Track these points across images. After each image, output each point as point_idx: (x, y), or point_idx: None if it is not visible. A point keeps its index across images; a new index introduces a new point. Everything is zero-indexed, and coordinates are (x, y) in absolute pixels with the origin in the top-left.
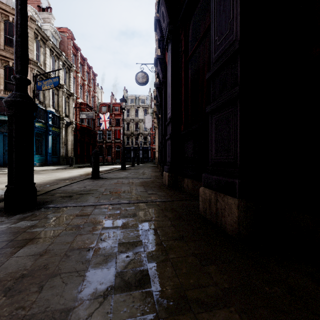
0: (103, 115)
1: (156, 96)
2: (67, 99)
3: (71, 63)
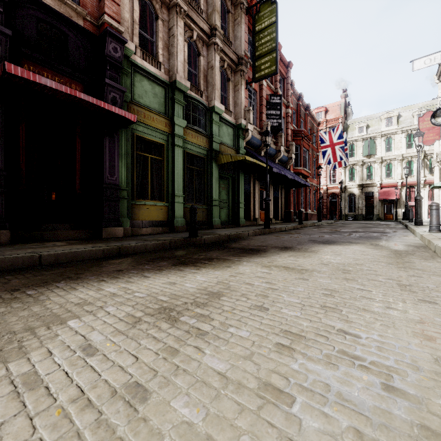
0: None
1: None
2: None
3: None
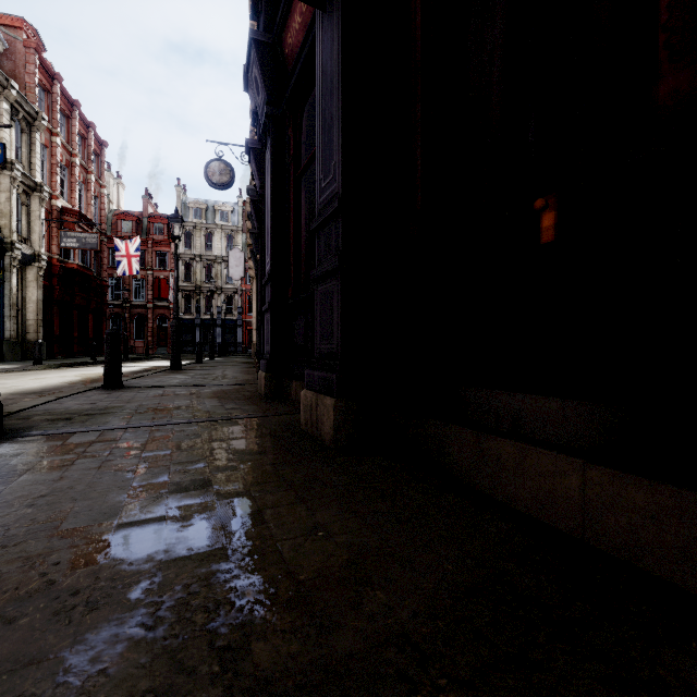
0: (125, 243)
1: (251, 214)
2: (25, 197)
3: (37, 110)
